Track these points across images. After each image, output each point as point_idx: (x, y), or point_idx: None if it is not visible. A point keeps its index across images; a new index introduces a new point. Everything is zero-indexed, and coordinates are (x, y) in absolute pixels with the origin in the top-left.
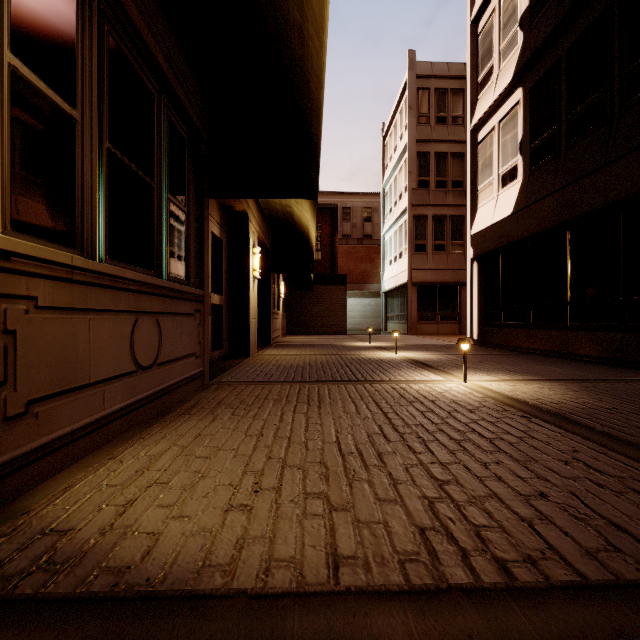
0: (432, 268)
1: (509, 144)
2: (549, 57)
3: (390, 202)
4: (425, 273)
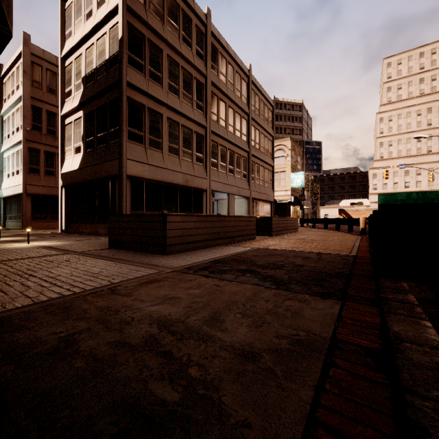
0: (44, 185)
1: (78, 134)
2: (91, 106)
3: (8, 129)
4: (38, 188)
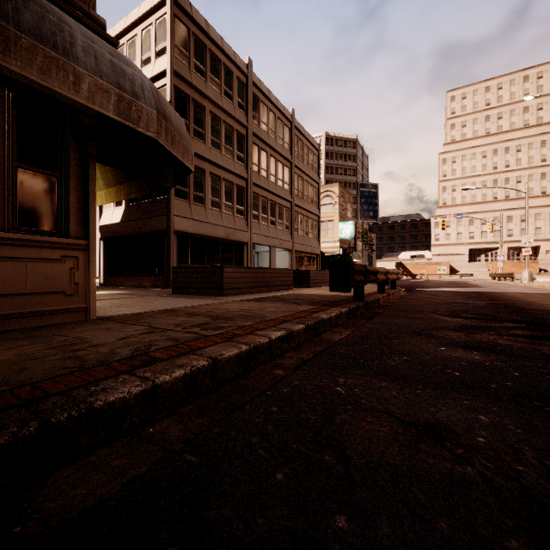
0: None
1: None
2: None
3: None
4: None
